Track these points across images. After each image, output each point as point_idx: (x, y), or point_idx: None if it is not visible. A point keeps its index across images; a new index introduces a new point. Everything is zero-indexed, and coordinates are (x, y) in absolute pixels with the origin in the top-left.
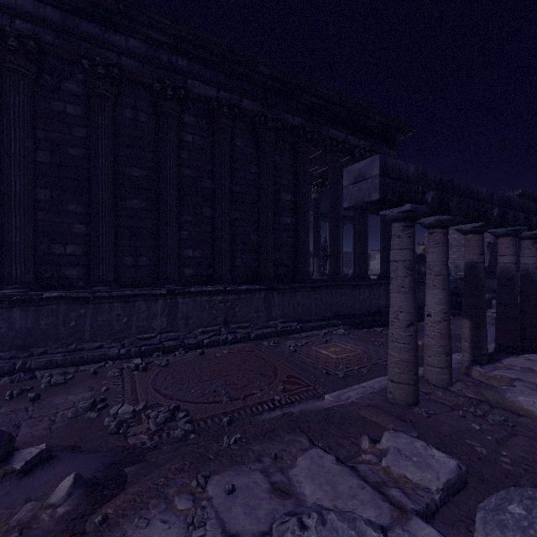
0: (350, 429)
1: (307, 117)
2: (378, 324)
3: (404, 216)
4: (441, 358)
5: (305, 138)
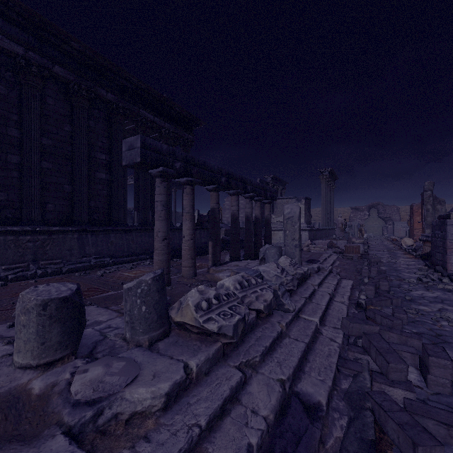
0: (119, 300)
1: (120, 95)
2: (178, 257)
3: (160, 175)
4: (189, 261)
5: (118, 111)
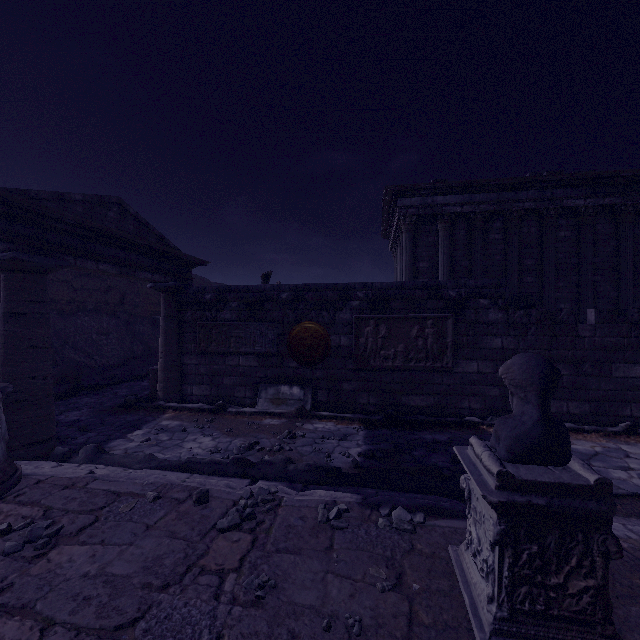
0: None
1: None
2: None
3: None
4: None
5: None
